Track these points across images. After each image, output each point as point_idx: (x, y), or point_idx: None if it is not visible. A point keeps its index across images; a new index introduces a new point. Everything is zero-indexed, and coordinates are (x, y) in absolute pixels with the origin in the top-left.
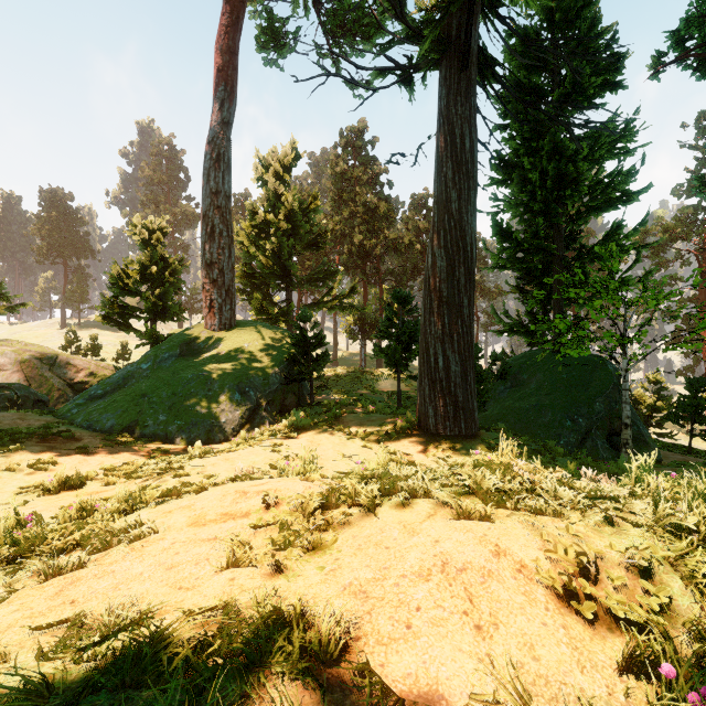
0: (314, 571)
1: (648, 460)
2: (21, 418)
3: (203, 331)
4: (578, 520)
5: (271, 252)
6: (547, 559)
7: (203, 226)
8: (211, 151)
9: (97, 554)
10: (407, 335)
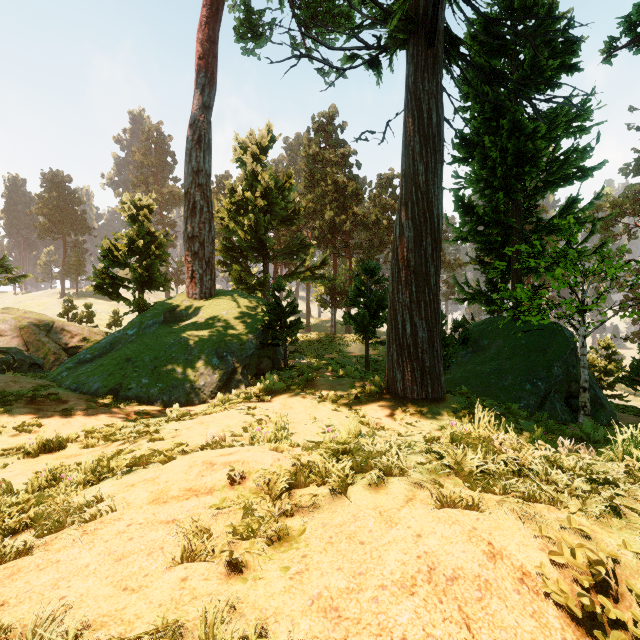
0: (278, 574)
1: (634, 433)
2: (14, 381)
3: (185, 300)
4: (577, 508)
5: (249, 227)
6: (553, 564)
7: (185, 203)
8: (192, 133)
9: (48, 536)
10: (375, 304)
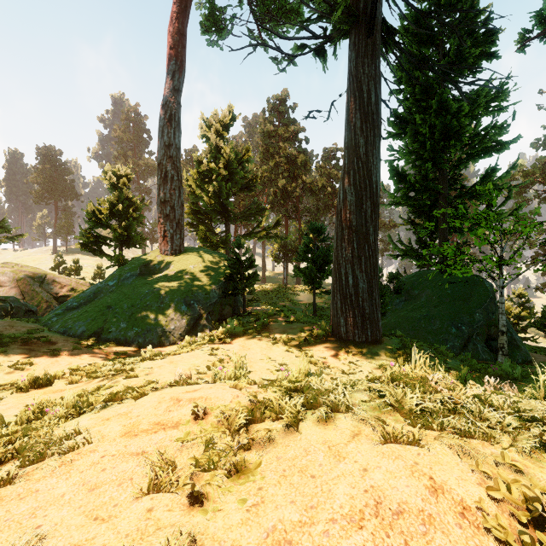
0: (236, 506)
1: None
2: (11, 325)
3: (158, 255)
4: (509, 444)
5: (213, 193)
6: (491, 499)
7: (158, 172)
8: (164, 112)
9: (30, 466)
10: (321, 259)
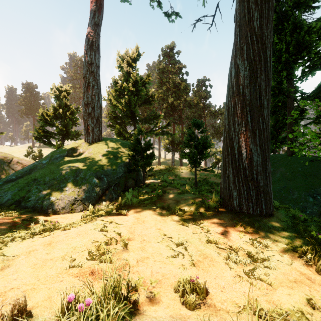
0: None
1: None
2: None
3: (83, 142)
4: None
5: (125, 103)
6: None
7: (83, 83)
8: (88, 40)
9: None
10: (201, 145)
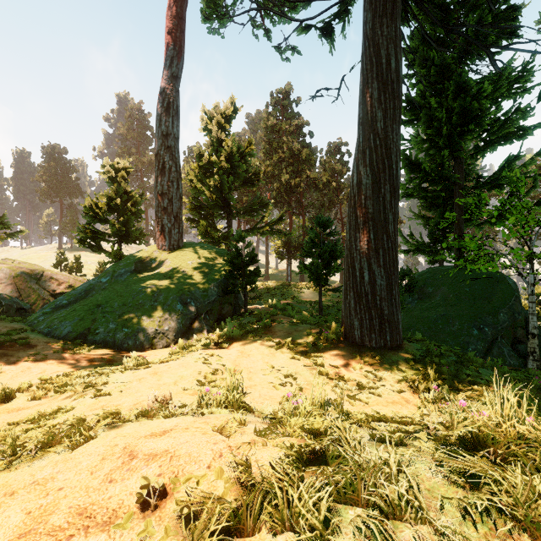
0: None
1: None
2: None
3: (155, 251)
4: None
5: (215, 187)
6: None
7: (156, 163)
8: (162, 100)
9: None
10: (328, 254)
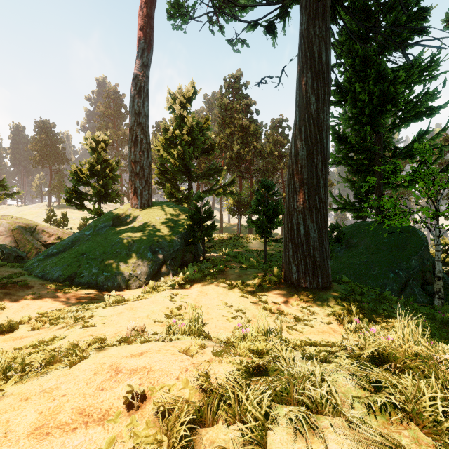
0: None
1: None
2: None
3: (129, 208)
4: None
5: (178, 156)
6: None
7: (130, 136)
8: (135, 85)
9: None
10: (271, 211)
